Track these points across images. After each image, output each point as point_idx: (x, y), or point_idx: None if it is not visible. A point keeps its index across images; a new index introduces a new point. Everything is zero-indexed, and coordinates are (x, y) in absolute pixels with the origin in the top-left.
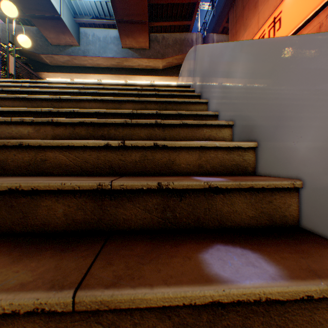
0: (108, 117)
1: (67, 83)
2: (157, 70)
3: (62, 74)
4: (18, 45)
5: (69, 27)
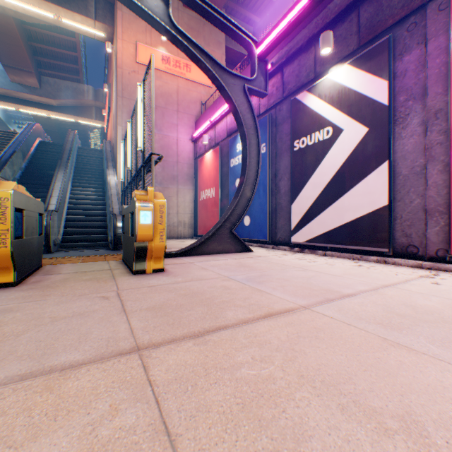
0: None
1: None
2: (53, 107)
3: None
4: None
5: None
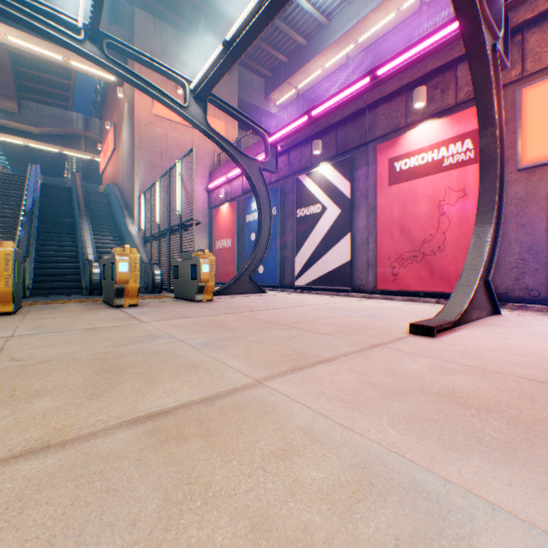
0: None
1: None
2: (33, 135)
3: None
4: None
5: None
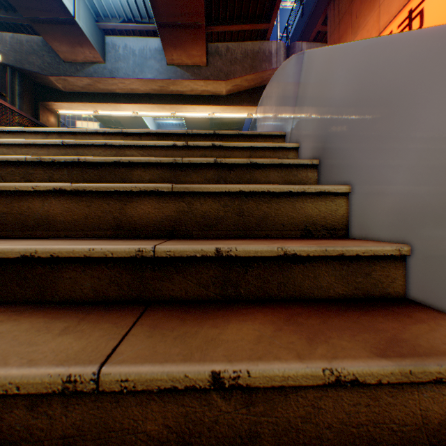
0: (65, 266)
1: (39, 132)
2: (219, 97)
3: (81, 104)
4: (16, 64)
5: (88, 36)
